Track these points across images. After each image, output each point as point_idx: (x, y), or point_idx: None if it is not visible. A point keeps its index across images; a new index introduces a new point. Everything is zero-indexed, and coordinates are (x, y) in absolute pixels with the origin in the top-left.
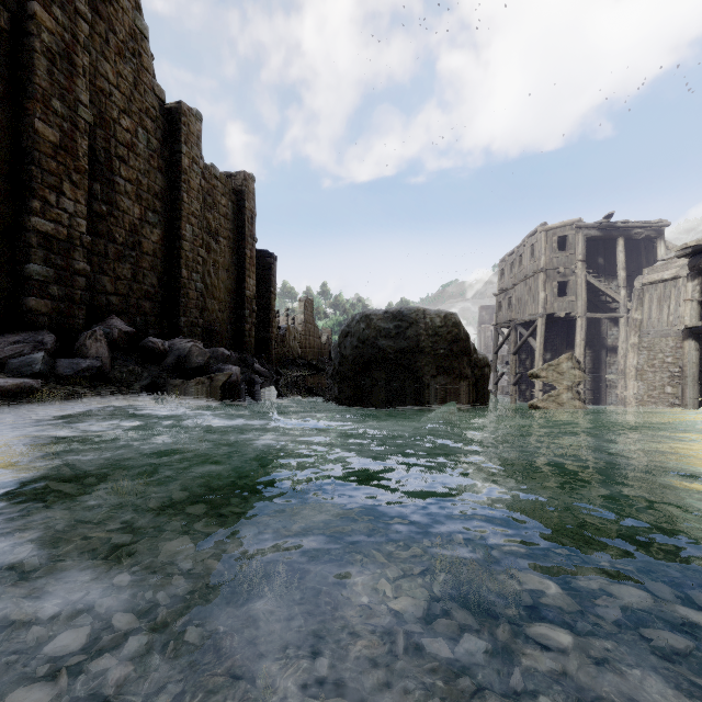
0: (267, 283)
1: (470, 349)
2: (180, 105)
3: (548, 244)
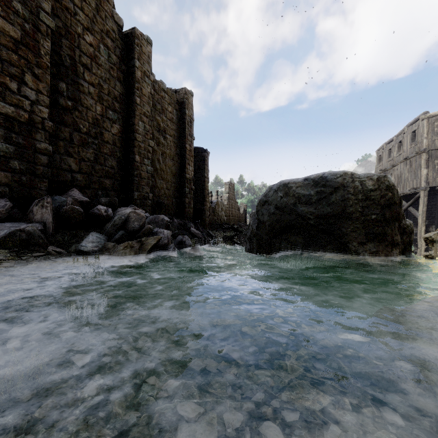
0: (202, 170)
1: (400, 214)
2: (134, 30)
3: (430, 128)
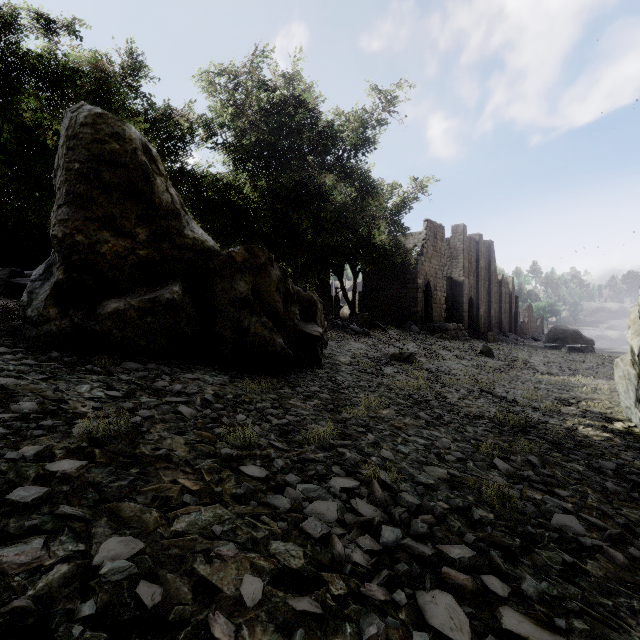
0: (515, 307)
1: (582, 337)
2: (501, 276)
3: None
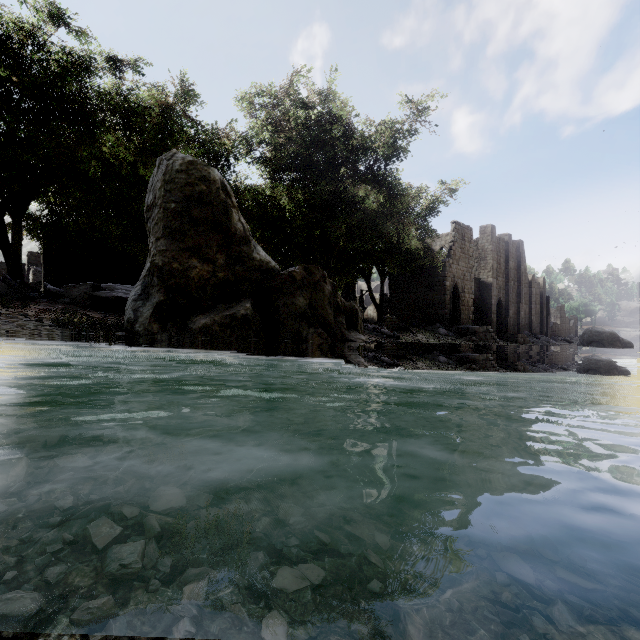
0: (546, 308)
1: (619, 340)
2: (531, 276)
3: None
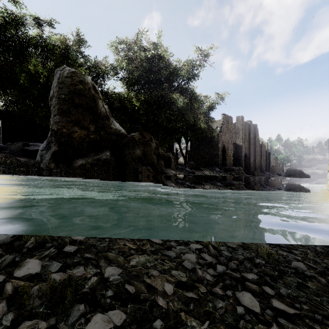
0: (269, 158)
1: (304, 174)
2: (261, 142)
3: None
